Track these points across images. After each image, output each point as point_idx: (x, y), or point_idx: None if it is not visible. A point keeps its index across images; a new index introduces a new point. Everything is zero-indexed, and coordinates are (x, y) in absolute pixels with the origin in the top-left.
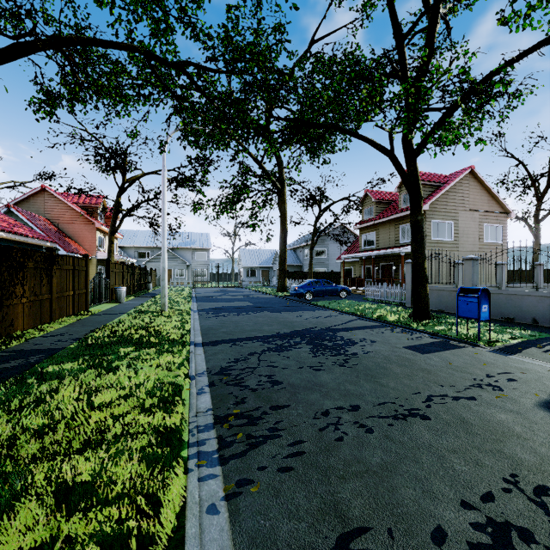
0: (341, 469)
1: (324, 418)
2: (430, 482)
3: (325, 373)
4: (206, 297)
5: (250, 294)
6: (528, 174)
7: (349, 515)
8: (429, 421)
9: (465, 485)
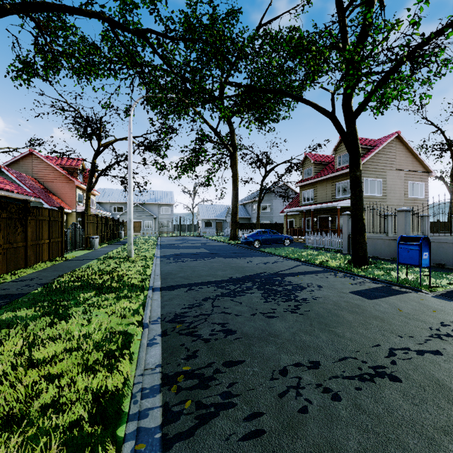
0: None
1: (282, 379)
2: None
3: (278, 321)
4: (169, 245)
5: (207, 242)
6: (447, 139)
7: None
8: (400, 384)
9: None
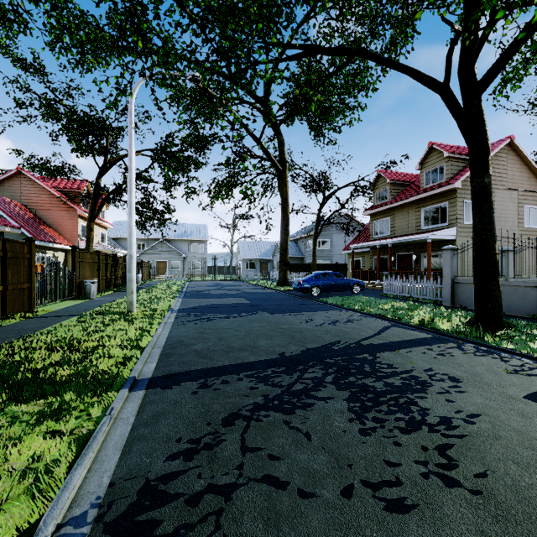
0: None
1: None
2: None
3: (427, 532)
4: (197, 292)
5: (247, 288)
6: None
7: None
8: None
9: None
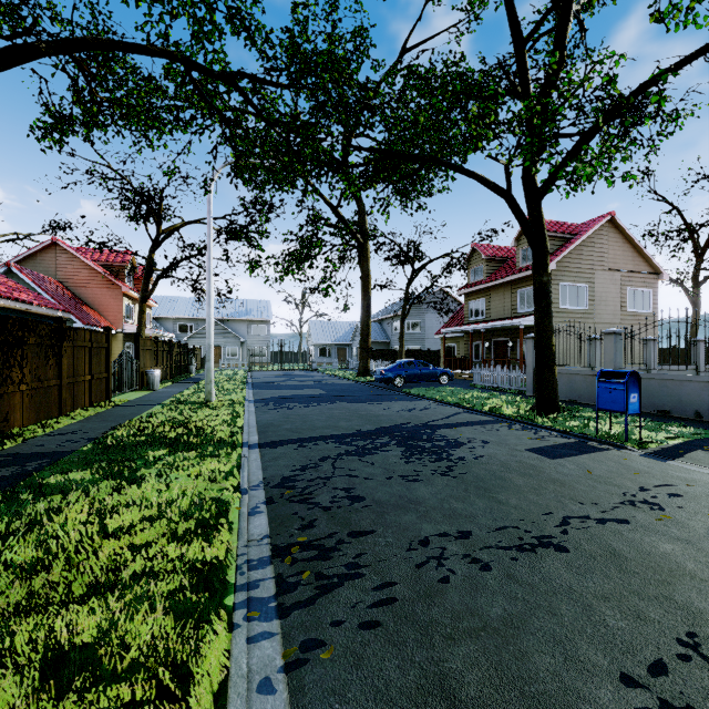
0: (448, 625)
1: (422, 550)
2: (575, 645)
3: (422, 485)
4: (266, 383)
5: (323, 379)
6: (685, 223)
7: (461, 695)
8: (567, 554)
9: (624, 650)
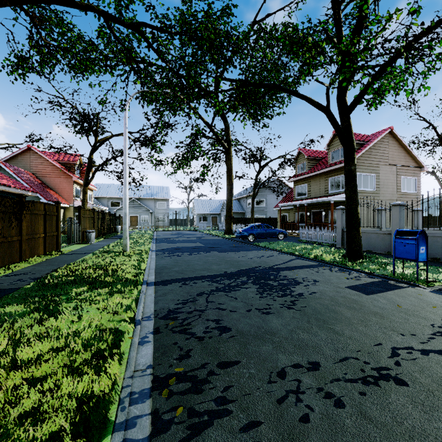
0: None
1: (281, 382)
2: None
3: (274, 317)
4: (165, 239)
5: (202, 236)
6: (439, 134)
7: None
8: (407, 388)
9: None
